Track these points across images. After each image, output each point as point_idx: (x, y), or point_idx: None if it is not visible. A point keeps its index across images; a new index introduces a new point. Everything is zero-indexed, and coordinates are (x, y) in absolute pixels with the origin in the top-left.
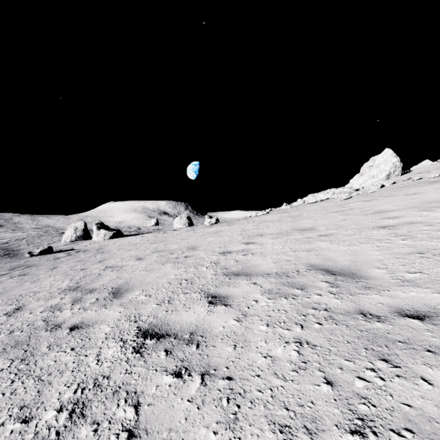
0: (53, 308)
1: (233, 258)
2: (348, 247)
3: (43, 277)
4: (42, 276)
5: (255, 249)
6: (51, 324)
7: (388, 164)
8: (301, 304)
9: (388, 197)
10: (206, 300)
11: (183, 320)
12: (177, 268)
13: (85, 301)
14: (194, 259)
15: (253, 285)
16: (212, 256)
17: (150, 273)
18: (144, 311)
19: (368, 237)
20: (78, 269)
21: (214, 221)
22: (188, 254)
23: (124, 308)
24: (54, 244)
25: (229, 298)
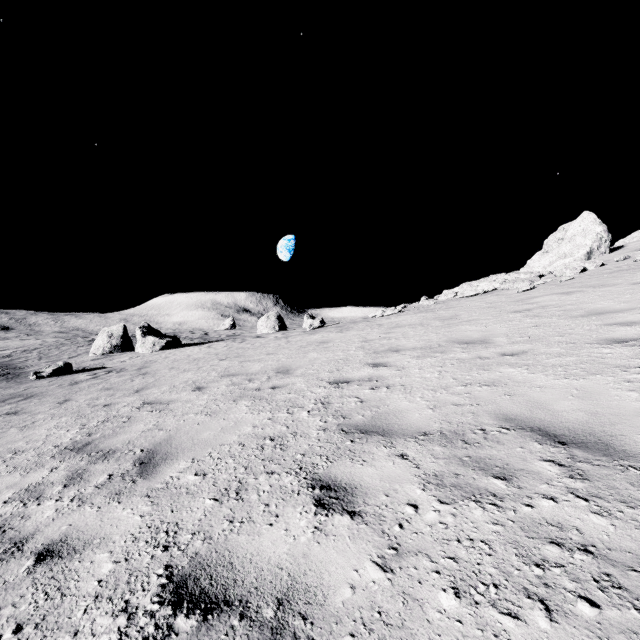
0: (29, 493)
1: (354, 393)
2: (566, 379)
3: (42, 419)
4: (41, 416)
5: (390, 377)
6: (8, 538)
7: (589, 236)
8: (518, 524)
9: (602, 288)
10: (310, 494)
11: (262, 552)
12: (257, 411)
13: (88, 480)
14: (286, 393)
15: (400, 461)
16: (318, 389)
17: (212, 421)
18: (188, 516)
19: (599, 360)
20: (99, 404)
21: (318, 324)
22: (277, 383)
23: (152, 504)
24: (78, 358)
25: (357, 494)
